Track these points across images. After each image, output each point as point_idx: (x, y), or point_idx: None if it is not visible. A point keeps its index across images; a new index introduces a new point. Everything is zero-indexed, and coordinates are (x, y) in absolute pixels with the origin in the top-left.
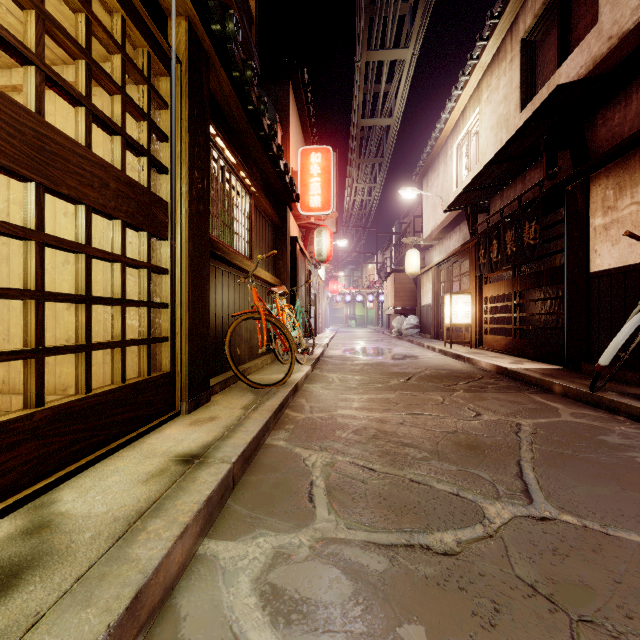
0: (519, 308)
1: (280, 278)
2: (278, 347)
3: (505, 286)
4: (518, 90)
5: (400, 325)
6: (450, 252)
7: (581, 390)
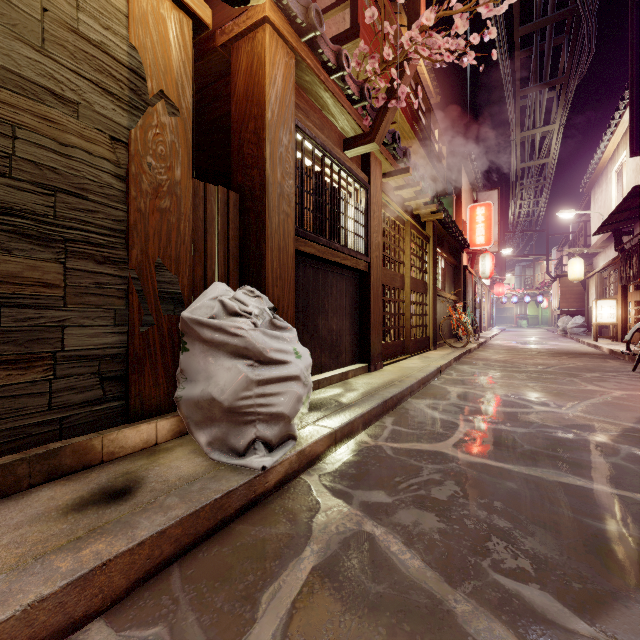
0: None
1: (457, 295)
2: (460, 333)
3: (639, 294)
4: None
5: (565, 324)
6: (605, 263)
7: (632, 356)
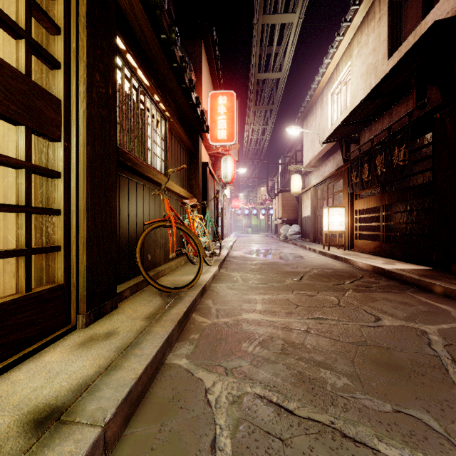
0: (387, 218)
1: (193, 194)
2: (189, 251)
3: (374, 201)
4: (386, 42)
5: (286, 232)
6: (326, 175)
7: None
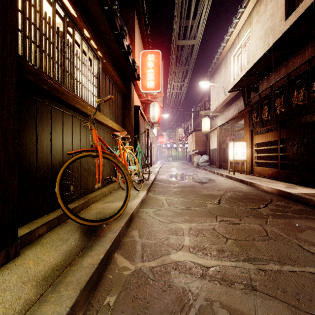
0: (283, 149)
1: (126, 129)
2: (118, 179)
3: (272, 136)
4: (283, 7)
5: (198, 160)
6: (230, 117)
7: None
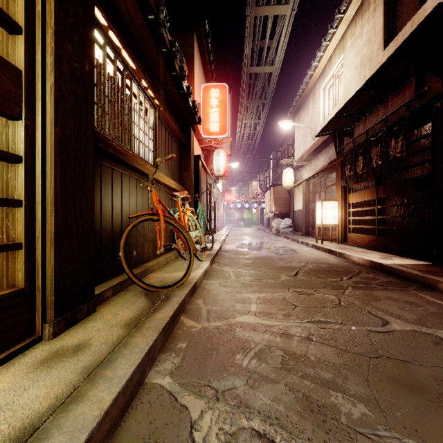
0: (382, 212)
1: (185, 187)
2: (179, 246)
3: (368, 194)
4: (381, 32)
5: (278, 225)
6: (319, 169)
7: None
